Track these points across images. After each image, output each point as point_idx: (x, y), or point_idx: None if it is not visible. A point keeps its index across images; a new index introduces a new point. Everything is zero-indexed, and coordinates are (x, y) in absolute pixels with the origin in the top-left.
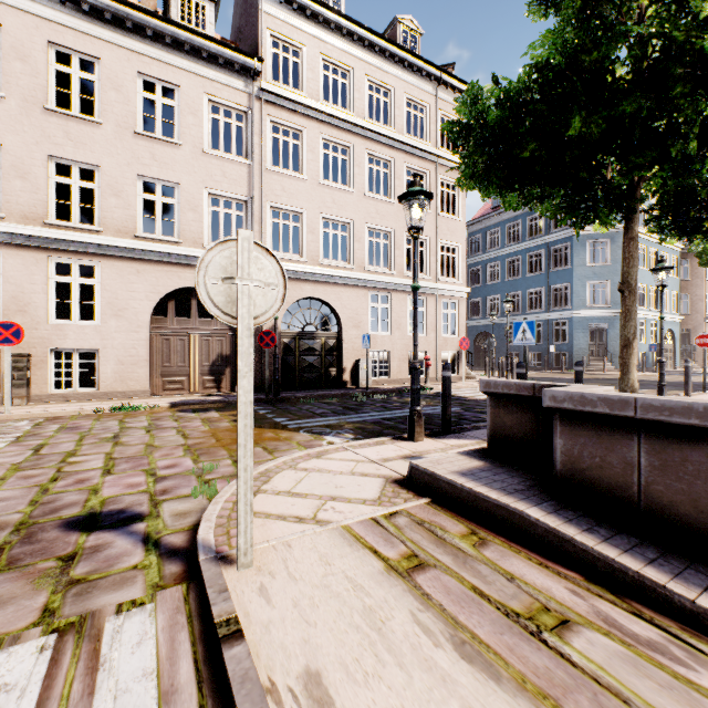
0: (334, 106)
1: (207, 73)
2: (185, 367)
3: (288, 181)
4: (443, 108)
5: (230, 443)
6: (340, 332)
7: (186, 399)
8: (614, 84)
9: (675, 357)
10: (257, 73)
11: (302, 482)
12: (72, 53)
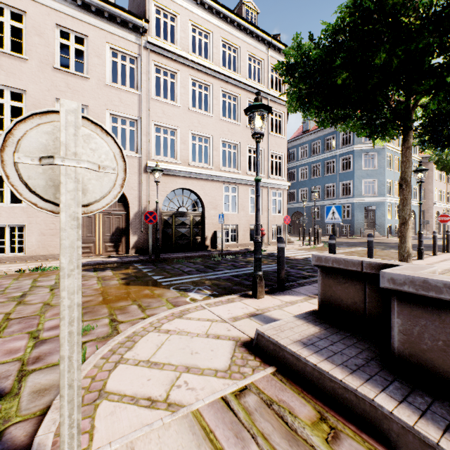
0: (199, 57)
1: (108, 28)
2: (92, 237)
3: (167, 107)
4: (272, 63)
5: (113, 300)
6: (203, 212)
7: (91, 261)
8: (410, 25)
9: (416, 228)
10: (144, 30)
11: (162, 348)
12: (4, 7)
